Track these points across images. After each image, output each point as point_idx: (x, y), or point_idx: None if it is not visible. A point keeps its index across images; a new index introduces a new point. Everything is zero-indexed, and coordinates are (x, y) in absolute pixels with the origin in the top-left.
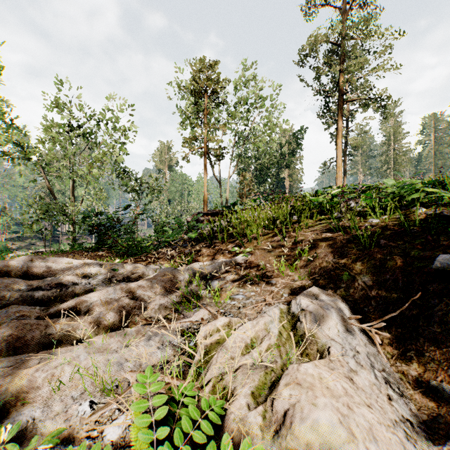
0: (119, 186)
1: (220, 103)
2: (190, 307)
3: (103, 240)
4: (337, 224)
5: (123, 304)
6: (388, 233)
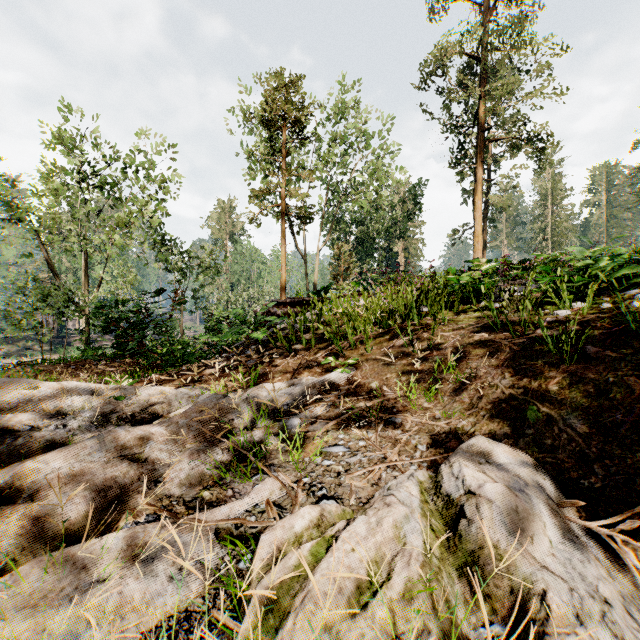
0: (155, 263)
1: (305, 140)
2: (247, 472)
3: (122, 343)
4: (496, 319)
5: (114, 473)
6: (595, 333)
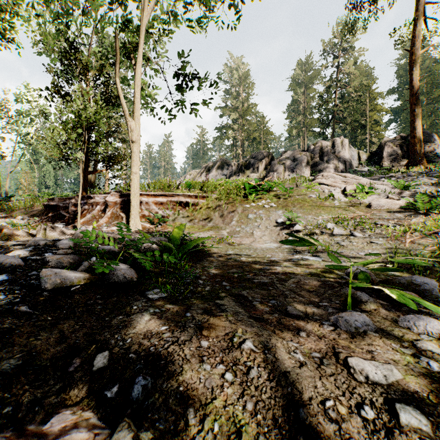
0: None
1: None
2: None
3: None
4: None
5: None
6: None
